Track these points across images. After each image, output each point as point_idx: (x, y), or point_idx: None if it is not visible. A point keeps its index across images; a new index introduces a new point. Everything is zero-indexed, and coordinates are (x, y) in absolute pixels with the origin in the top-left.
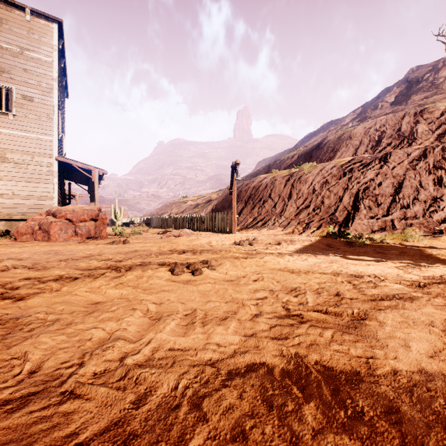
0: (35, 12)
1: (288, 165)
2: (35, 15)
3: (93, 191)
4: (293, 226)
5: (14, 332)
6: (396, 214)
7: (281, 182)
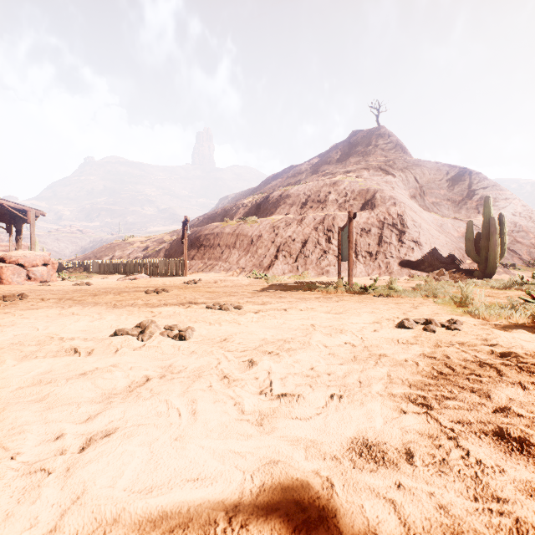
0: None
1: (242, 213)
2: None
3: (20, 232)
4: (234, 270)
5: (99, 304)
6: (300, 262)
7: (229, 232)
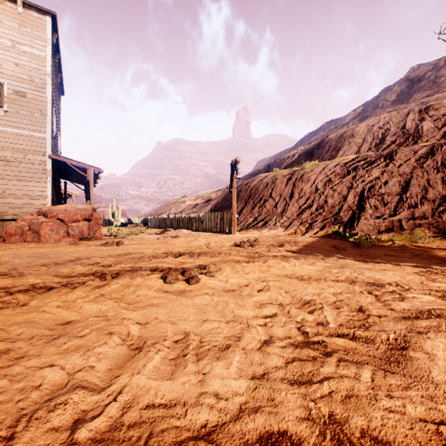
0: (28, 5)
1: (288, 164)
2: (28, 8)
3: (88, 191)
4: (295, 226)
5: None
6: (403, 214)
7: (283, 181)
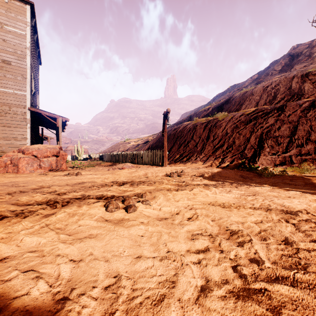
0: None
1: (204, 115)
2: None
3: (58, 134)
4: (211, 160)
5: None
6: (293, 152)
7: (201, 127)
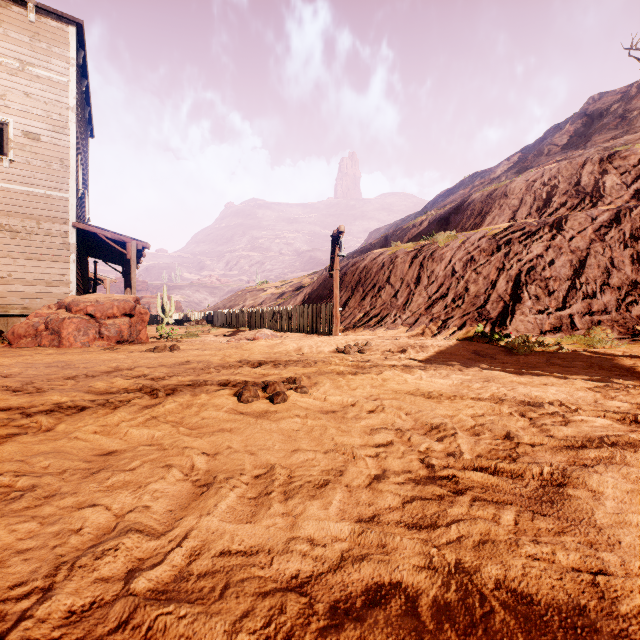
0: (43, 10)
1: (414, 236)
2: (43, 14)
3: (129, 274)
4: (423, 324)
5: None
6: (576, 307)
7: (405, 260)
